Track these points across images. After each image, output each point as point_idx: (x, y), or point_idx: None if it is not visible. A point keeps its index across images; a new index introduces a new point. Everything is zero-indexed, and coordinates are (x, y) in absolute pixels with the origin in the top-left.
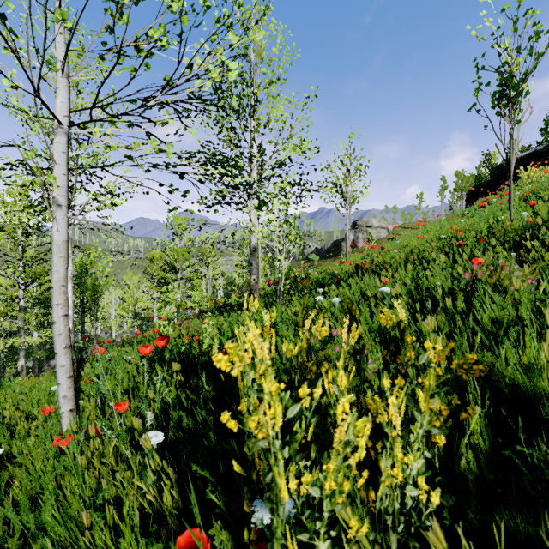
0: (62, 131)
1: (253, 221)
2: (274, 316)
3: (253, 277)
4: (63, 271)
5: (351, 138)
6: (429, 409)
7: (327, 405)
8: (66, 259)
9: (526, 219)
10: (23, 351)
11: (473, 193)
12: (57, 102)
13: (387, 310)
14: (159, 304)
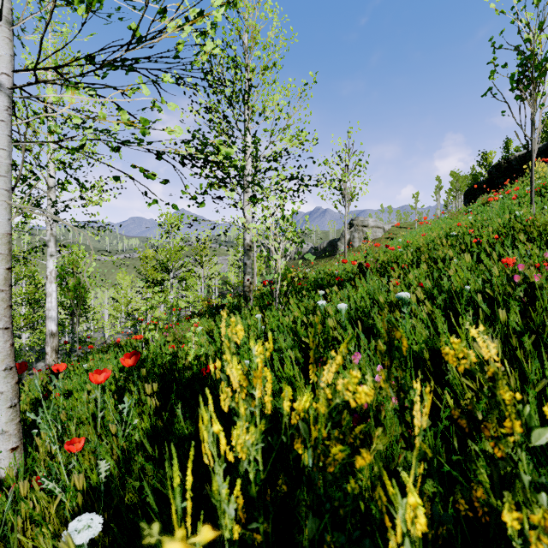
0: None
1: (247, 218)
2: (268, 347)
3: (247, 277)
4: (1, 272)
5: (349, 133)
6: None
7: (357, 497)
8: (6, 257)
9: None
10: None
11: (471, 192)
12: None
13: (458, 340)
14: (145, 308)
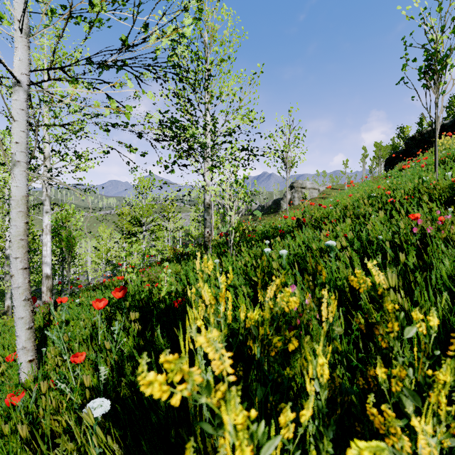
0: (20, 89)
1: (207, 181)
2: (229, 277)
3: (207, 230)
4: (21, 225)
5: (290, 112)
6: (445, 416)
7: (291, 379)
8: (25, 214)
9: (450, 178)
10: (9, 293)
11: (391, 159)
12: (15, 61)
13: (360, 271)
14: (124, 254)
